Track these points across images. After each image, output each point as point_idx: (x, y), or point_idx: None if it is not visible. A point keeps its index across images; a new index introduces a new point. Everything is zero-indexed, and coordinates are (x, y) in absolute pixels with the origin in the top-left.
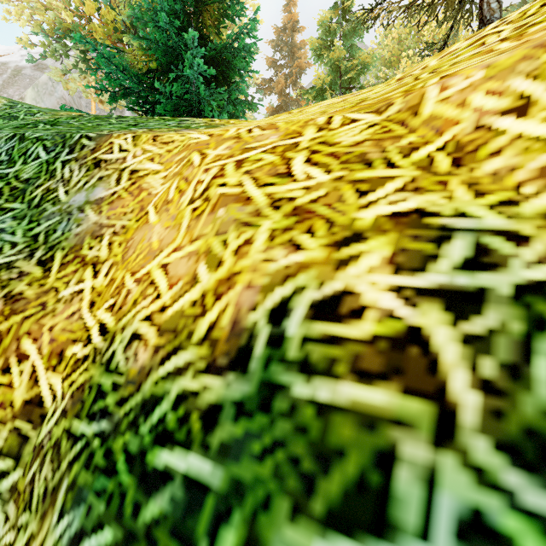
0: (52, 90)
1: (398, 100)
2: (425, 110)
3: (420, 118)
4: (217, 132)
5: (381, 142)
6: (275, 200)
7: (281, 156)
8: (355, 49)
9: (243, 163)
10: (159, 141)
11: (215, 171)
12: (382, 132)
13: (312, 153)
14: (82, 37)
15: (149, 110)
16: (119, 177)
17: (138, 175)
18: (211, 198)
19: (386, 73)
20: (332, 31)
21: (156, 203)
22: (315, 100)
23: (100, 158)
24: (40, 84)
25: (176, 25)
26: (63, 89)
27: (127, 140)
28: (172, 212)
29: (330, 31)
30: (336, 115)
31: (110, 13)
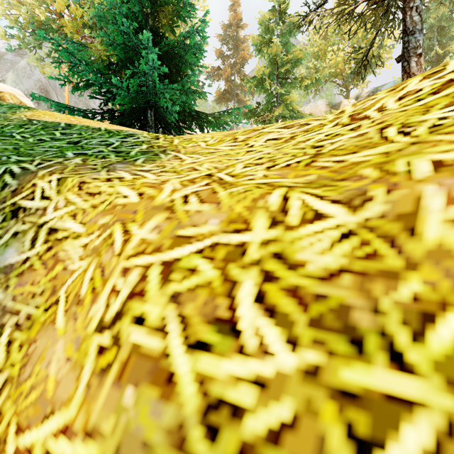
0: (30, 74)
1: (379, 195)
2: (427, 230)
3: (420, 242)
4: (148, 191)
5: (368, 284)
6: (209, 402)
7: (223, 272)
8: (290, 45)
9: (171, 271)
10: (84, 190)
11: (134, 278)
12: (365, 256)
13: (265, 278)
14: (53, 31)
15: (111, 98)
16: (34, 237)
17: (56, 237)
18: (121, 343)
19: (315, 64)
20: (270, 30)
21: (68, 291)
22: (256, 87)
23: (19, 204)
24: (19, 68)
25: (133, 25)
26: (40, 72)
27: (51, 183)
28: (79, 328)
29: (269, 29)
30: (293, 196)
31: (78, 10)
